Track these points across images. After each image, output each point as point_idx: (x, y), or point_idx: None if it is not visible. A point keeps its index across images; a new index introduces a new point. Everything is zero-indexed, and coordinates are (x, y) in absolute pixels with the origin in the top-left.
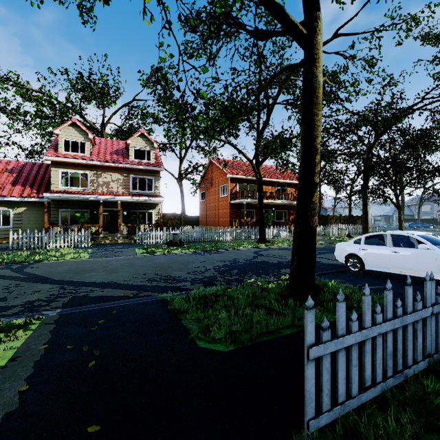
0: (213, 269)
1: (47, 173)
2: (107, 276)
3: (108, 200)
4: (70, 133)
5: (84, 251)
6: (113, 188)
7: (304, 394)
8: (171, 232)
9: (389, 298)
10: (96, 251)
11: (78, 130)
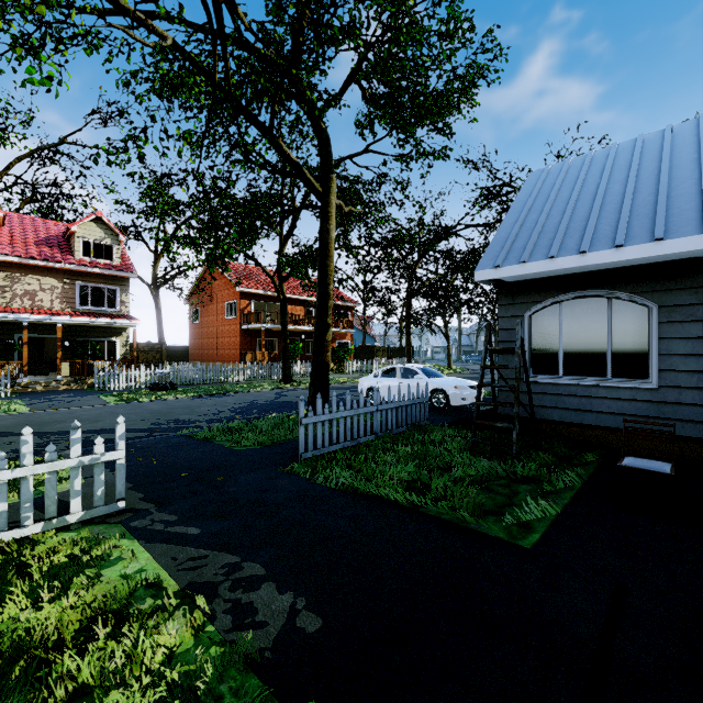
0: (228, 411)
1: None
2: (92, 425)
3: (38, 321)
4: None
5: (10, 402)
6: (44, 301)
7: (300, 441)
8: (157, 371)
9: (348, 399)
10: (33, 401)
11: None
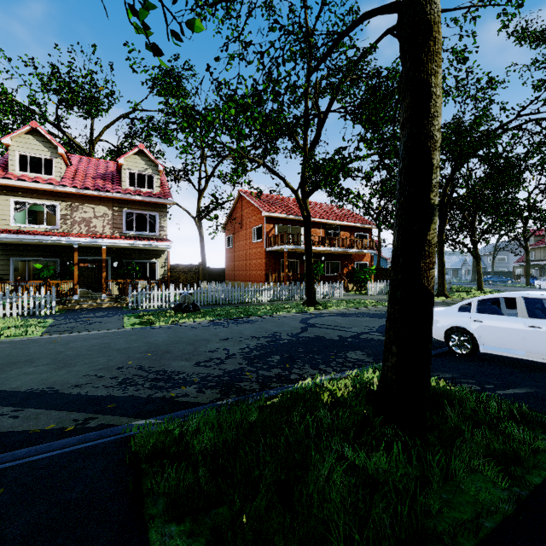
0: (240, 355)
1: None
2: (48, 375)
3: (88, 244)
4: (28, 144)
5: (40, 322)
6: (97, 227)
7: None
8: (180, 292)
9: None
10: (60, 322)
11: (42, 141)
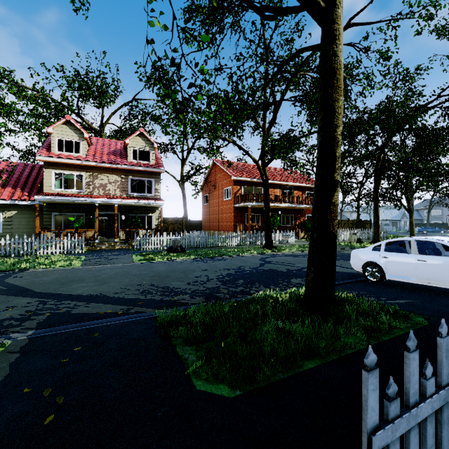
0: (216, 279)
1: (40, 175)
2: (96, 288)
3: (105, 203)
4: (64, 131)
5: (77, 258)
6: (110, 190)
7: None
8: (171, 237)
9: None
10: (90, 258)
11: (73, 129)
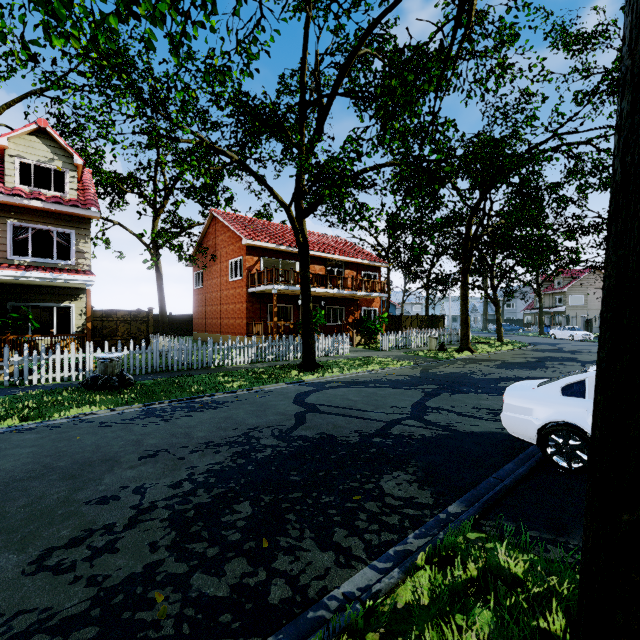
0: (164, 509)
1: None
2: None
3: None
4: None
5: None
6: None
7: None
8: (97, 356)
9: None
10: None
11: None
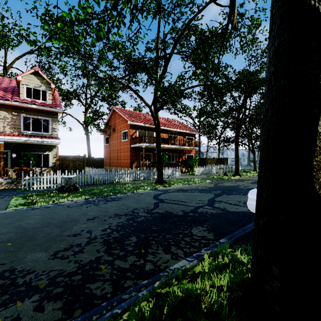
0: (100, 238)
1: None
2: None
3: None
4: None
5: None
6: None
7: None
8: (63, 176)
9: None
10: None
11: None
